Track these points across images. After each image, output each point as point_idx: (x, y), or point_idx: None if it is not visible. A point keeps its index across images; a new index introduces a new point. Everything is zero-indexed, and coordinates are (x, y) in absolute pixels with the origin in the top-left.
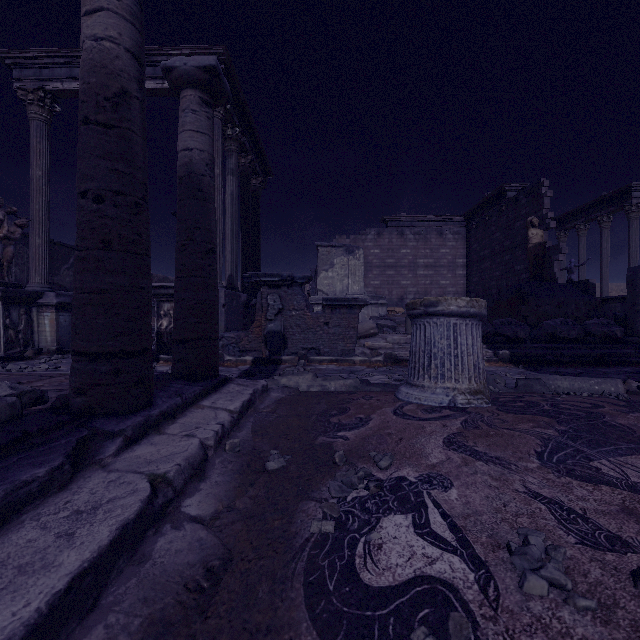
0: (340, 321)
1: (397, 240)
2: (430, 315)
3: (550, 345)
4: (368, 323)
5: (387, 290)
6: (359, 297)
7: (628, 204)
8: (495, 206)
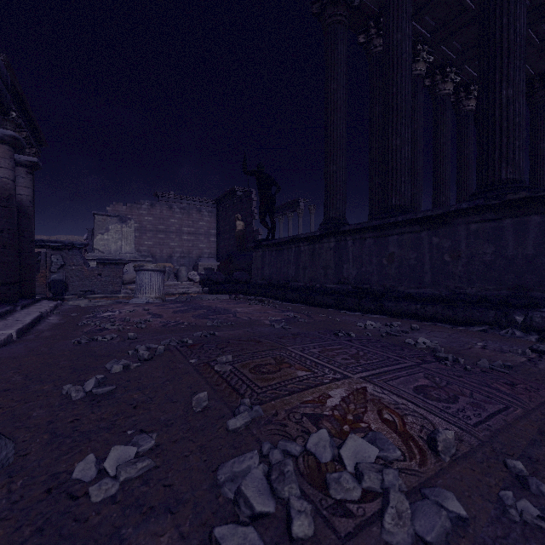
0: (110, 273)
1: (167, 212)
2: (141, 270)
3: (233, 285)
4: (132, 274)
5: (159, 249)
6: (131, 255)
7: (298, 209)
8: (232, 199)
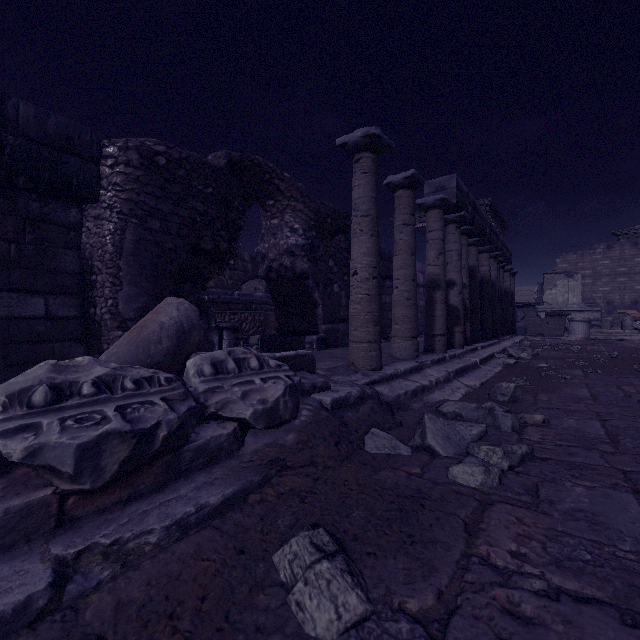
0: (554, 322)
1: (630, 250)
2: (572, 321)
3: None
4: None
5: (618, 295)
6: (577, 306)
7: None
8: None
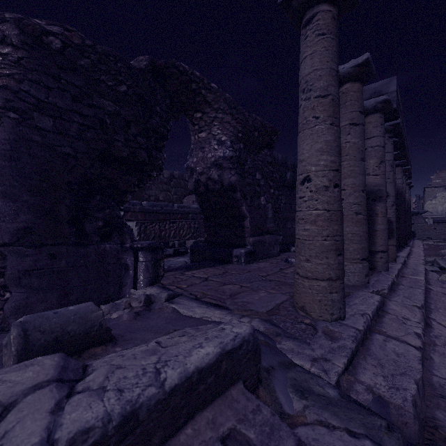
0: (442, 228)
1: None
2: None
3: None
4: None
5: None
6: None
7: None
8: None
